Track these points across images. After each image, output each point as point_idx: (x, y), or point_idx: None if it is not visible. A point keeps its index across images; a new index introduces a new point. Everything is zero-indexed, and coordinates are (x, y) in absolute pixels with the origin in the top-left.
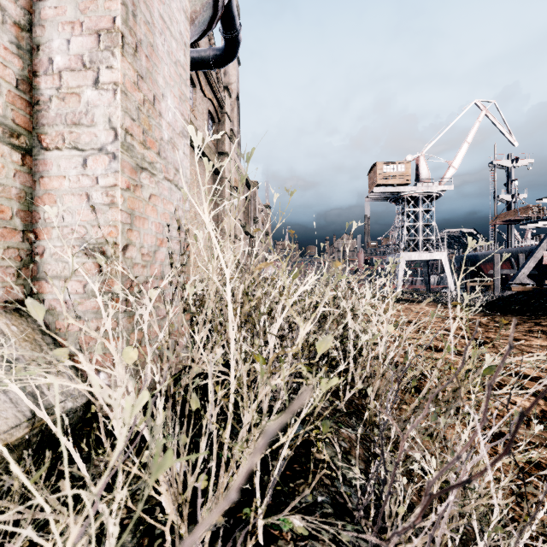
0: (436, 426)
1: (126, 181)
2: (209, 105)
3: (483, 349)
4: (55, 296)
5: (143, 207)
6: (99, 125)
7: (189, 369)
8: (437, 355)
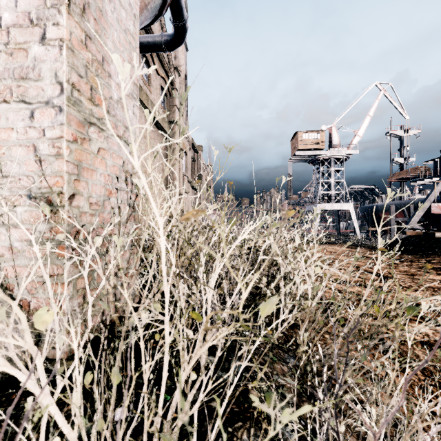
0: (367, 367)
1: (73, 134)
2: (162, 82)
3: (406, 291)
4: (3, 243)
5: (91, 159)
6: (46, 79)
7: (138, 307)
8: (350, 288)
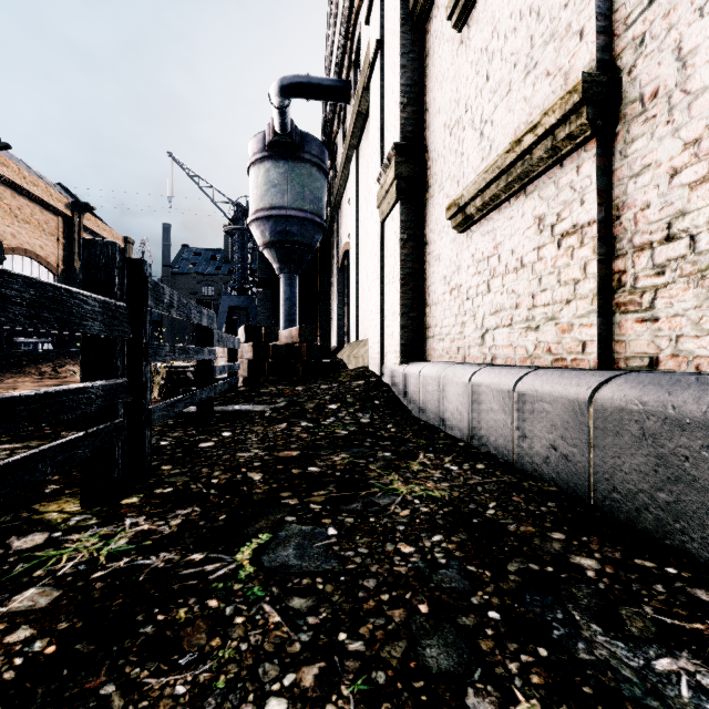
0: None
1: None
2: None
3: None
4: None
5: None
6: None
7: None
8: None
